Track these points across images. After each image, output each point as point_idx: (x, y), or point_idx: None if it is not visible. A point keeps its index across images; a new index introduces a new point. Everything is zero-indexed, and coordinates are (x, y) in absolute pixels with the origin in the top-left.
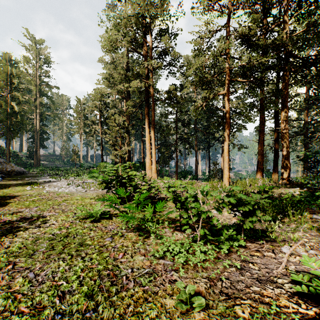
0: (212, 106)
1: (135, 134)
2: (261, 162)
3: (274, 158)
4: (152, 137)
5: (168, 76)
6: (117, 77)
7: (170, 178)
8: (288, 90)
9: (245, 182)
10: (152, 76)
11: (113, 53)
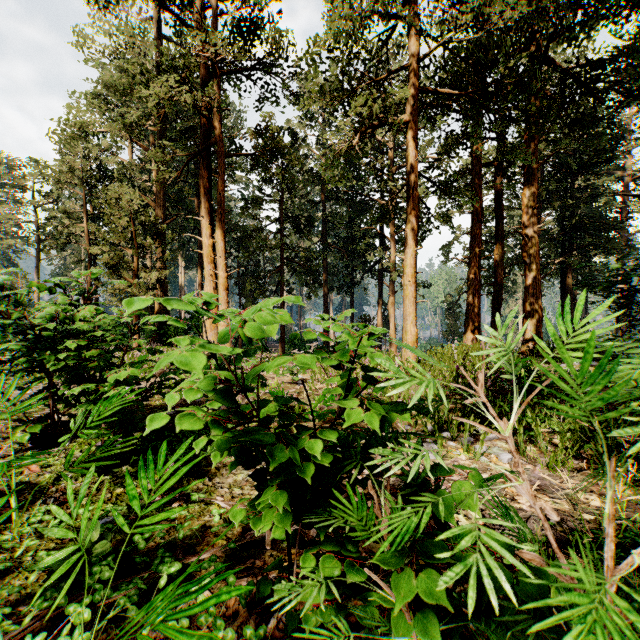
0: (360, 194)
1: (186, 255)
2: (475, 308)
3: (495, 302)
4: (218, 245)
5: (262, 102)
6: (122, 82)
7: (268, 353)
8: (537, 140)
9: (450, 354)
10: (219, 89)
11: (106, 9)
